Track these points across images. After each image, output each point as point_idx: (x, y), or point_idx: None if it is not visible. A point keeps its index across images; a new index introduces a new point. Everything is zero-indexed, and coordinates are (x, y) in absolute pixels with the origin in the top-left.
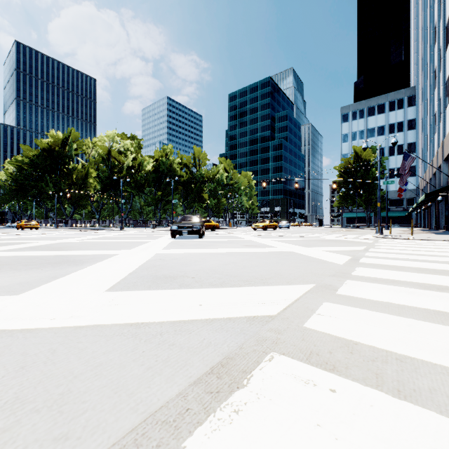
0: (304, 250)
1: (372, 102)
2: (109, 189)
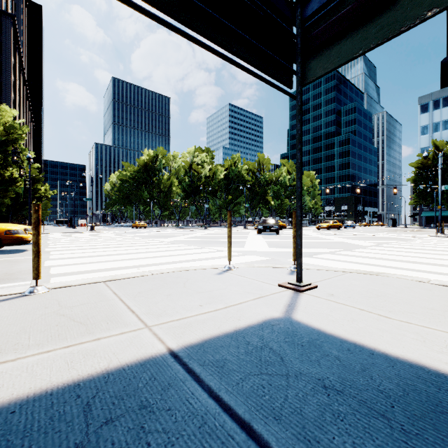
0: (352, 241)
1: None
2: (190, 196)
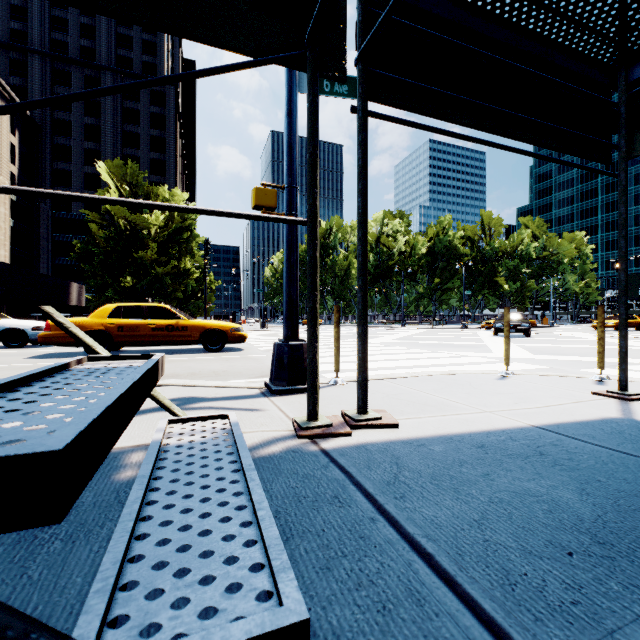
0: None
1: None
2: (377, 281)
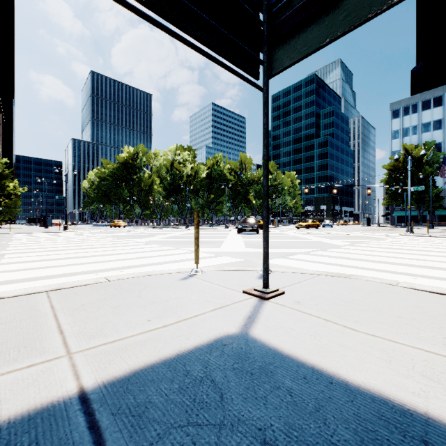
0: (328, 240)
1: (426, 96)
2: (171, 194)
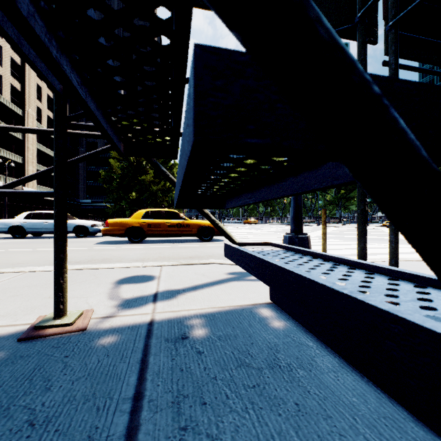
0: None
1: None
2: None
